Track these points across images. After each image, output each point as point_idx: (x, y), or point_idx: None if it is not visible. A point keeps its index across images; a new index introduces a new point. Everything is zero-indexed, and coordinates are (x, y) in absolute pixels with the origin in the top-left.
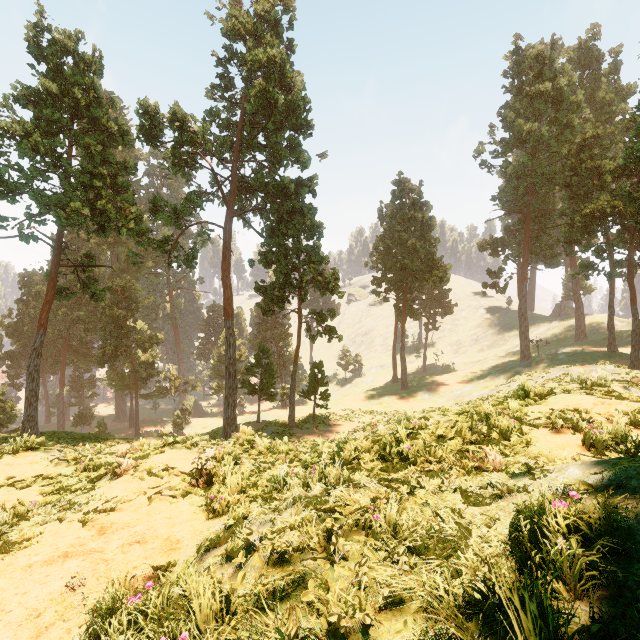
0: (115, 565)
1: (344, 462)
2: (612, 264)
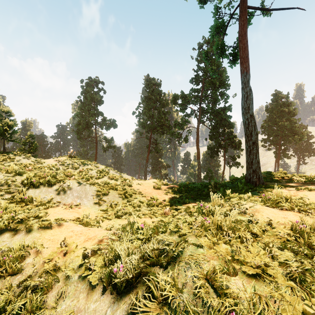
0: None
1: None
2: None
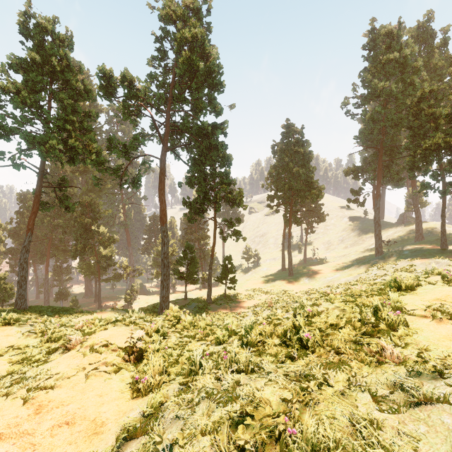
0: (40, 451)
1: (251, 344)
2: (444, 185)
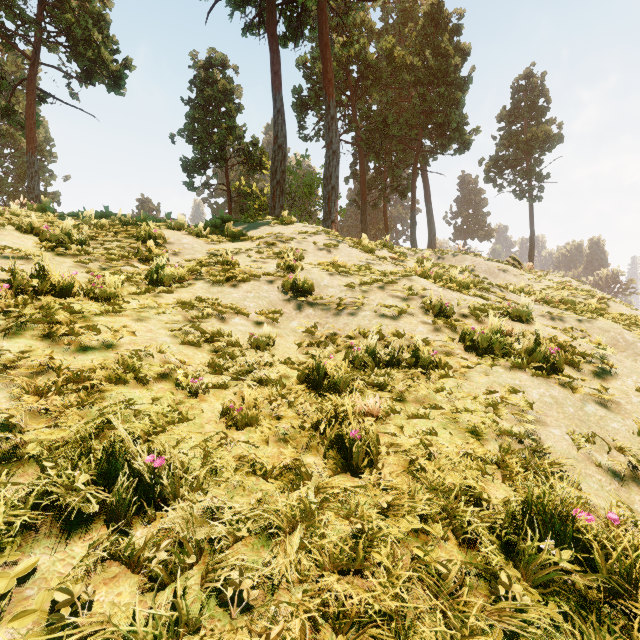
0: None
1: None
2: None
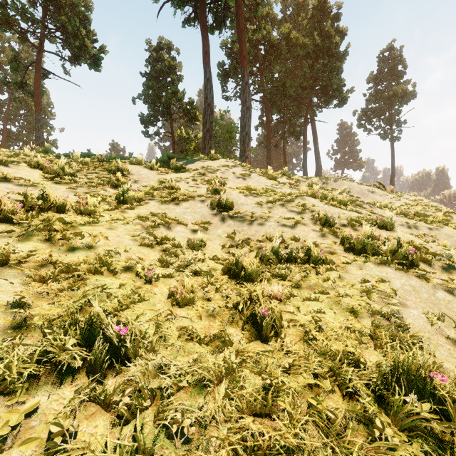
0: None
1: None
2: None
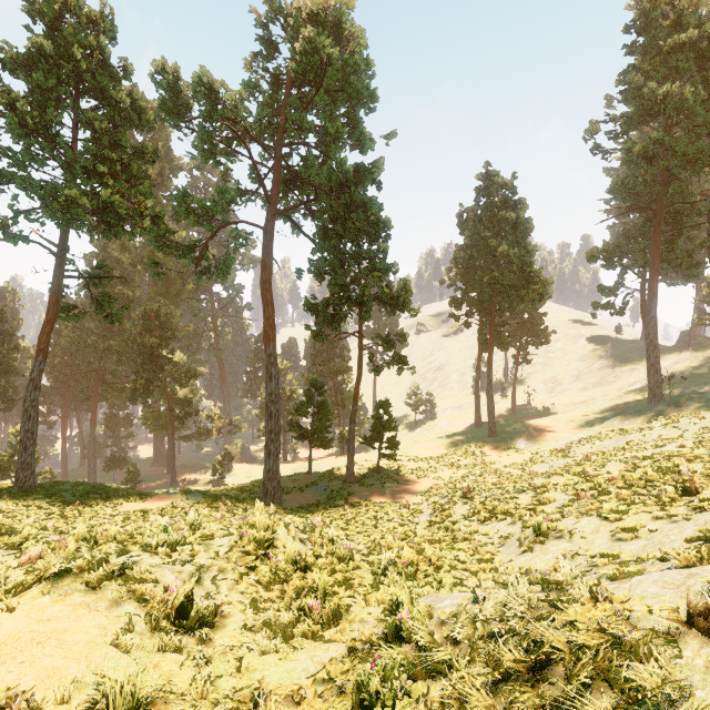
0: None
1: None
2: None
